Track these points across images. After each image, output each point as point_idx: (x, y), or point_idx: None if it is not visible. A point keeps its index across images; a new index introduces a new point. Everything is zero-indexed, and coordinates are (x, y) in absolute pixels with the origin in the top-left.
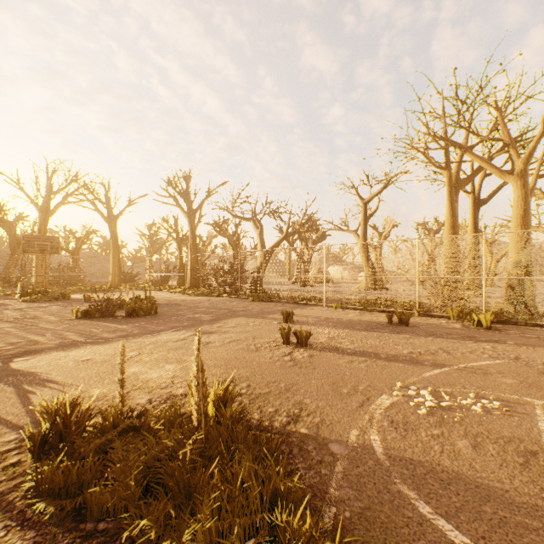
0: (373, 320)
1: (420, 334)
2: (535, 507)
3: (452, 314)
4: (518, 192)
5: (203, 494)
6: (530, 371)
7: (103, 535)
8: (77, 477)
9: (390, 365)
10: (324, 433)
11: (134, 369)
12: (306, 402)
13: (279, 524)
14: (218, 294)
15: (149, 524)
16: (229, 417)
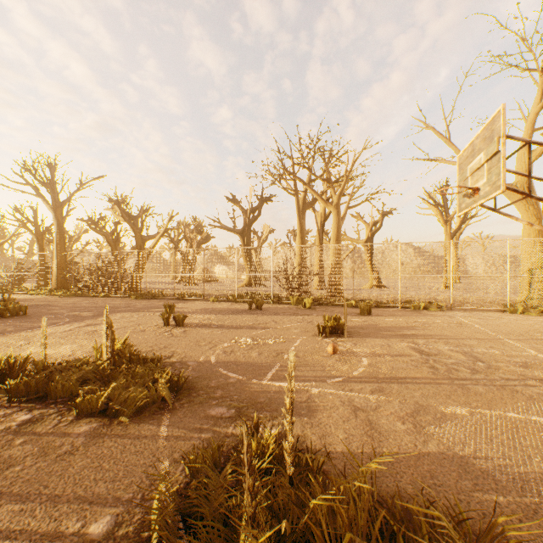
0: (239, 307)
1: (266, 314)
2: (269, 365)
3: (293, 300)
4: (335, 218)
5: (119, 377)
6: (312, 326)
7: (63, 401)
8: (34, 387)
9: (237, 330)
10: (186, 360)
11: (32, 350)
12: (177, 351)
13: (157, 377)
14: (96, 294)
15: (90, 390)
16: (127, 355)
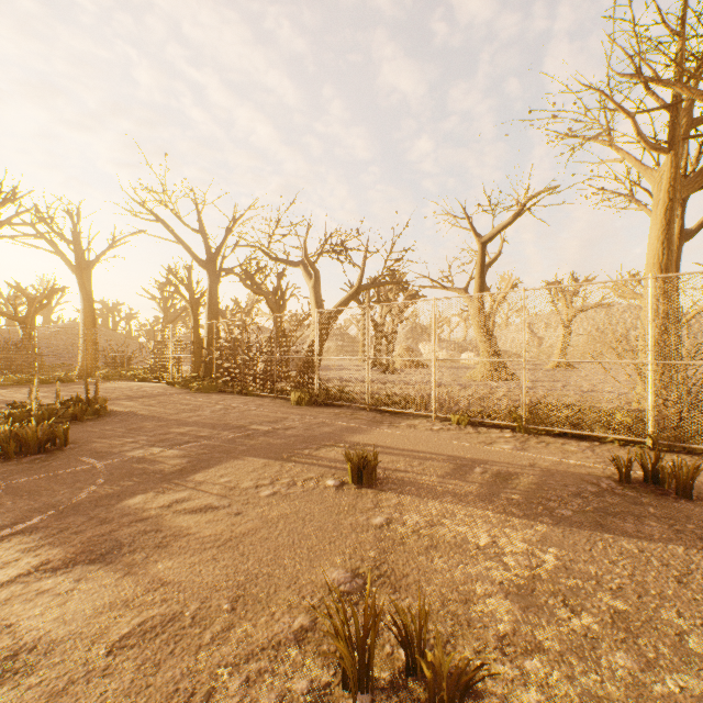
0: (568, 466)
1: None
2: None
3: None
4: None
5: None
6: None
7: None
8: None
9: None
10: None
11: None
12: None
13: None
14: (242, 390)
15: None
16: None
